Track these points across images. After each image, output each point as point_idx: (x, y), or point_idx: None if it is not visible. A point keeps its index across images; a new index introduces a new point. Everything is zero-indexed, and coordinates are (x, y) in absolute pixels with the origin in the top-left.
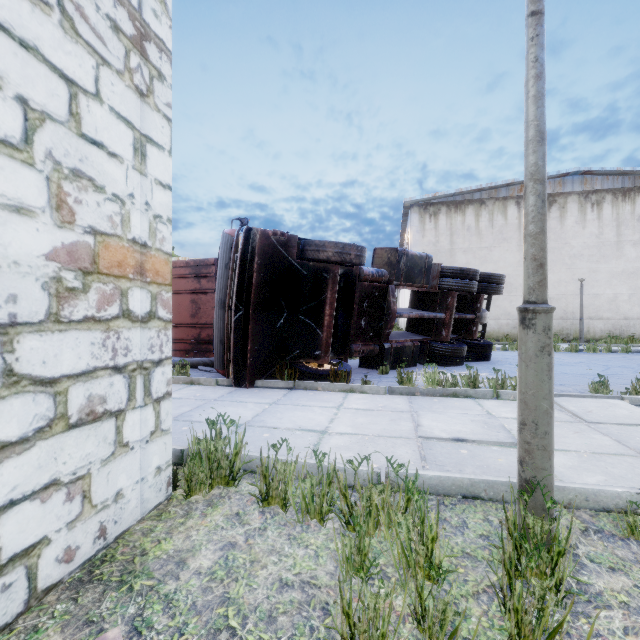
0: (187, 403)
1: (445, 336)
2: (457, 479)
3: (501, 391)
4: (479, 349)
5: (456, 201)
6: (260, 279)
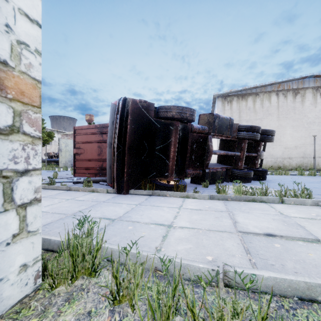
0: (86, 203)
1: (240, 165)
2: (293, 282)
3: (285, 198)
4: (260, 173)
5: (242, 94)
6: (132, 129)
